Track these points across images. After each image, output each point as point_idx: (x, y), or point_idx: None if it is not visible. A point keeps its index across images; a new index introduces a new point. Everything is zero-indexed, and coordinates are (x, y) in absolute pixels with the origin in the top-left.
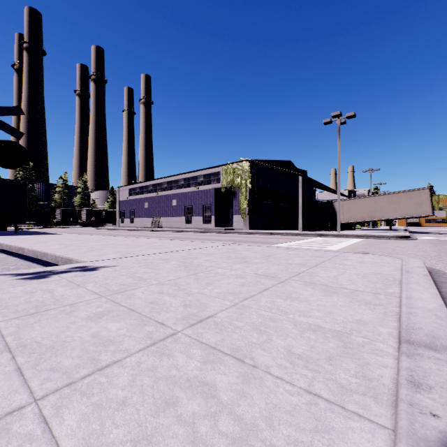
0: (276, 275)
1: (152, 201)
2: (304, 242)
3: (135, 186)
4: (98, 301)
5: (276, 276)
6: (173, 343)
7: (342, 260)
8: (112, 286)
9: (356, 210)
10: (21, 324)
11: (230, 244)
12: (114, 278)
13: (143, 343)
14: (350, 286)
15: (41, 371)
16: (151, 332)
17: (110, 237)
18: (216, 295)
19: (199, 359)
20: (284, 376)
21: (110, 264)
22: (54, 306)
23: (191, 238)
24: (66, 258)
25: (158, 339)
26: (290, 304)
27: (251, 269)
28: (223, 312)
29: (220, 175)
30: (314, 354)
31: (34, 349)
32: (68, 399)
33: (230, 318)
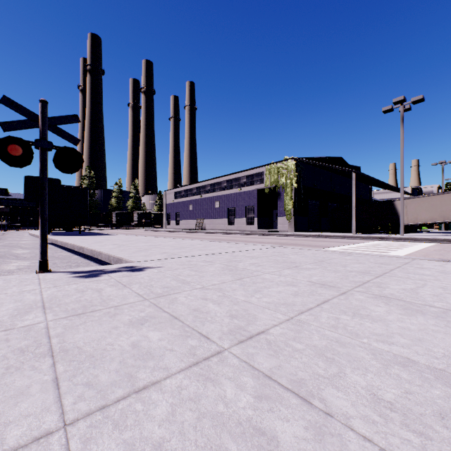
0: (334, 284)
1: (196, 203)
2: (360, 246)
3: (180, 189)
4: (141, 304)
5: (334, 285)
6: (219, 364)
7: (417, 269)
8: (155, 289)
9: (424, 210)
10: (67, 325)
11: (275, 247)
12: (159, 280)
13: (185, 360)
14: (439, 304)
15: (77, 385)
16: (194, 346)
17: (157, 238)
18: (265, 305)
19: (251, 392)
20: (375, 438)
21: (155, 265)
22: (100, 308)
23: (233, 240)
24: (117, 257)
25: (201, 357)
26: (361, 323)
27: (303, 275)
28: (275, 328)
29: (263, 175)
30: (414, 405)
31: (74, 356)
32: (99, 430)
33: (286, 336)
